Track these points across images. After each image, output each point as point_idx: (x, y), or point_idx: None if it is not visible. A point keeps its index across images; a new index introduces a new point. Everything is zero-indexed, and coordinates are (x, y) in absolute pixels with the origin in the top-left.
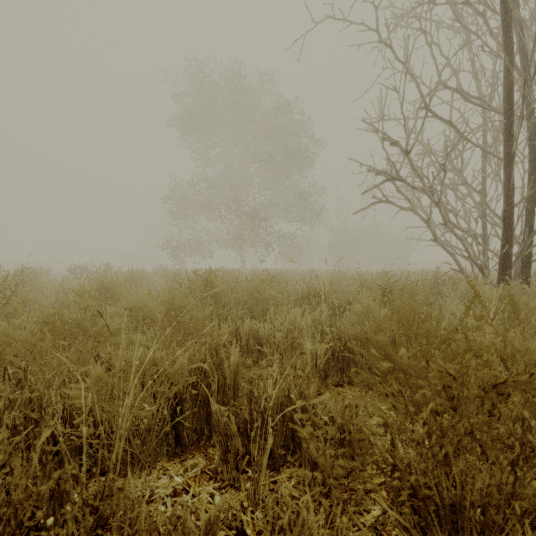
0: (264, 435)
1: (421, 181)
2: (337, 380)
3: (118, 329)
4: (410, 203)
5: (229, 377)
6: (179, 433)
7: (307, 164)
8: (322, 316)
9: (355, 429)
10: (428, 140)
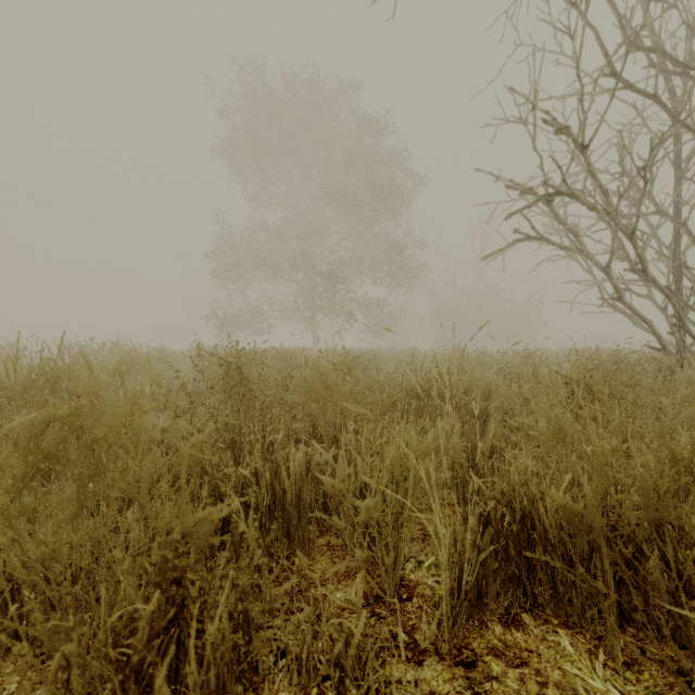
0: None
1: (605, 197)
2: (504, 605)
3: None
4: (578, 239)
5: None
6: None
7: (403, 204)
8: (453, 437)
9: None
10: (592, 150)
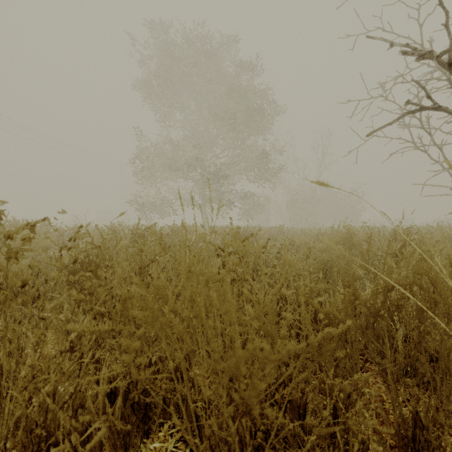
0: None
1: None
2: None
3: None
4: None
5: None
6: None
7: (269, 122)
8: None
9: None
10: None
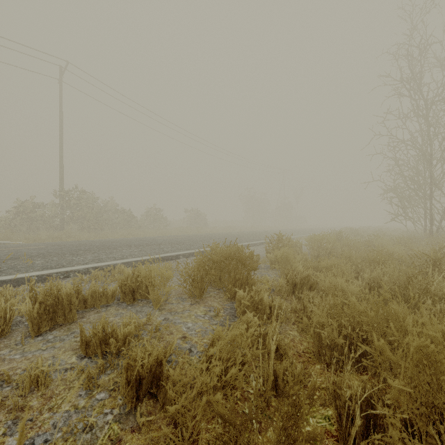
0: None
1: None
2: None
3: None
4: None
5: None
6: None
7: None
8: None
9: None
10: None
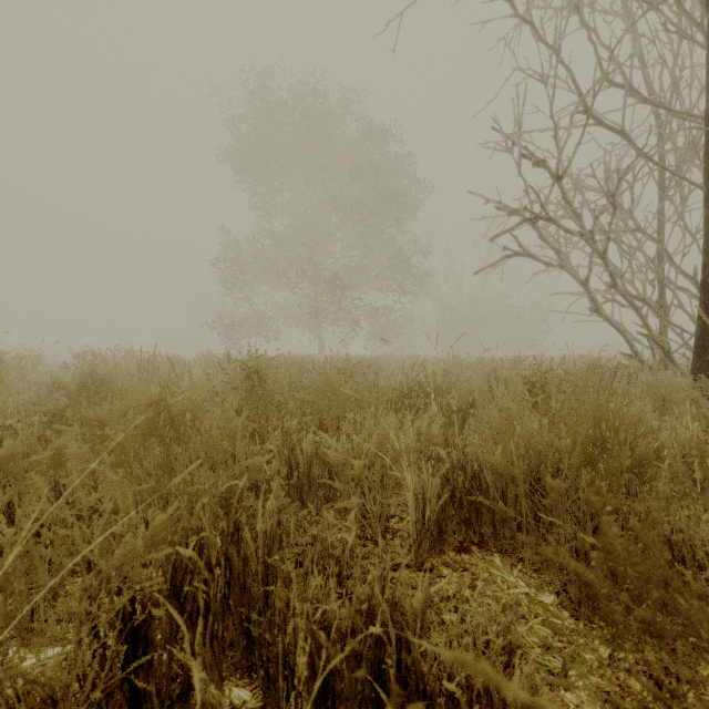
0: (314, 704)
1: (579, 221)
2: (459, 540)
3: (59, 458)
4: (560, 256)
5: (253, 558)
6: (139, 688)
7: (408, 212)
8: (433, 426)
9: (517, 700)
10: (581, 169)
